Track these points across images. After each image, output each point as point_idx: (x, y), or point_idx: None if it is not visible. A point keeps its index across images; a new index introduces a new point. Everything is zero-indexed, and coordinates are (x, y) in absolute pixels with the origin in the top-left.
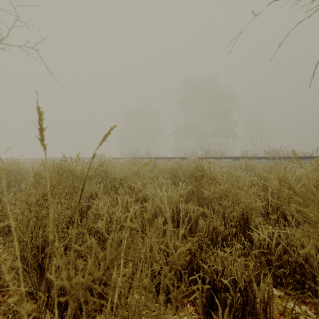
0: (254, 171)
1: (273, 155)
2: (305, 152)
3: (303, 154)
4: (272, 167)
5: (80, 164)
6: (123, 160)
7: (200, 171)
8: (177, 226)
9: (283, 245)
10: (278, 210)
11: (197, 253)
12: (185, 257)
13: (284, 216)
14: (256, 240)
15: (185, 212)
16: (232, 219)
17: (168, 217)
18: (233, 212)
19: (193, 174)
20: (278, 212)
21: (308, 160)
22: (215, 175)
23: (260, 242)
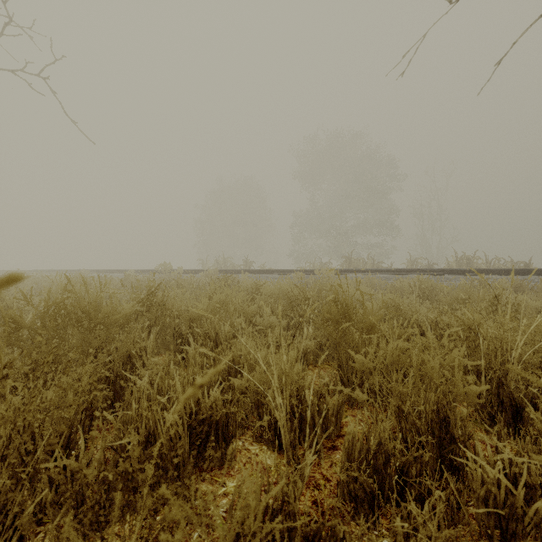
0: (435, 297)
1: (462, 266)
2: (517, 261)
3: (514, 264)
4: (471, 293)
5: (126, 282)
6: (204, 275)
7: (343, 309)
8: (300, 426)
9: (536, 492)
10: (502, 389)
11: (349, 538)
12: (319, 540)
13: (514, 403)
14: (479, 482)
15: (316, 403)
16: (416, 421)
17: (281, 417)
18: (418, 405)
19: (331, 316)
20: (501, 393)
21: (525, 275)
22: (376, 319)
23: (488, 489)
